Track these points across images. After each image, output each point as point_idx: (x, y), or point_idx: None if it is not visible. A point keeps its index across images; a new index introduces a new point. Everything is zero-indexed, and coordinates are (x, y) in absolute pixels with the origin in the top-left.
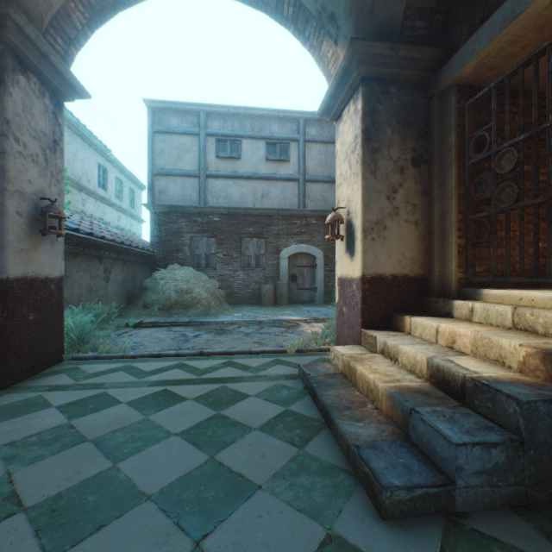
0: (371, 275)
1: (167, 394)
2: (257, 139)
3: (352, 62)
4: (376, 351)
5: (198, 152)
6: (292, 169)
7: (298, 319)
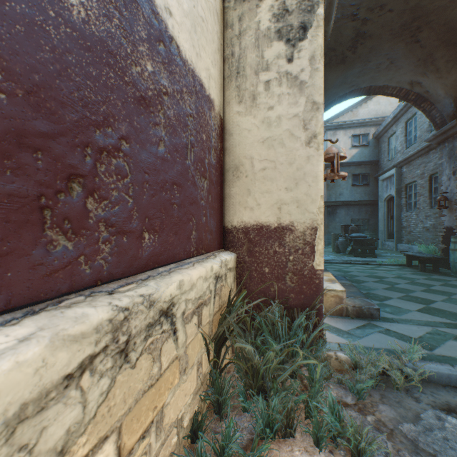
0: None
1: None
2: None
3: (324, 33)
4: None
5: None
6: None
7: None
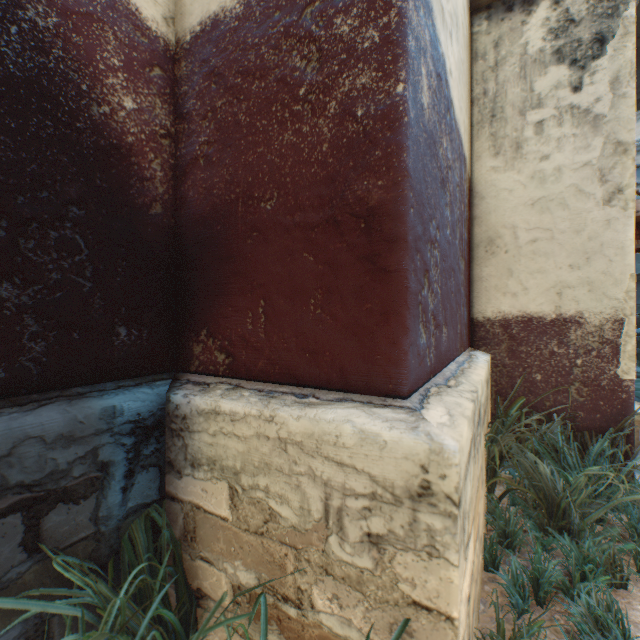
0: None
1: None
2: None
3: None
4: None
5: None
6: None
7: None
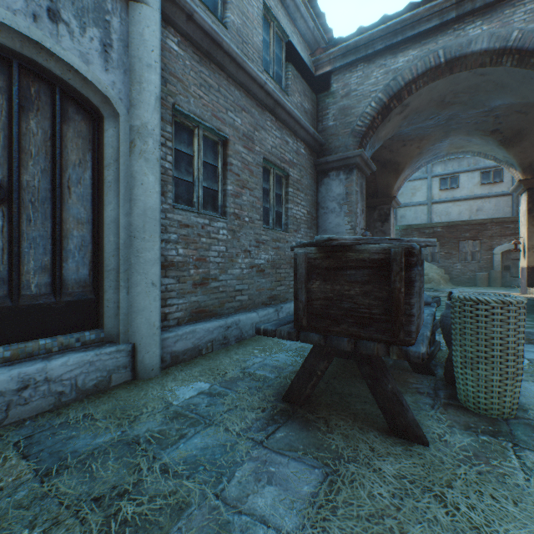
0: (531, 266)
1: (442, 301)
2: (472, 171)
3: (520, 184)
4: (529, 294)
5: (425, 189)
6: (505, 187)
7: (504, 293)
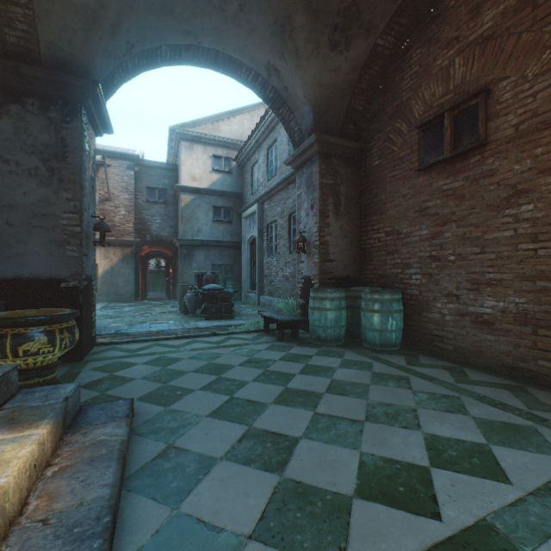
0: None
1: (406, 499)
2: None
3: None
4: None
5: None
6: None
7: None
